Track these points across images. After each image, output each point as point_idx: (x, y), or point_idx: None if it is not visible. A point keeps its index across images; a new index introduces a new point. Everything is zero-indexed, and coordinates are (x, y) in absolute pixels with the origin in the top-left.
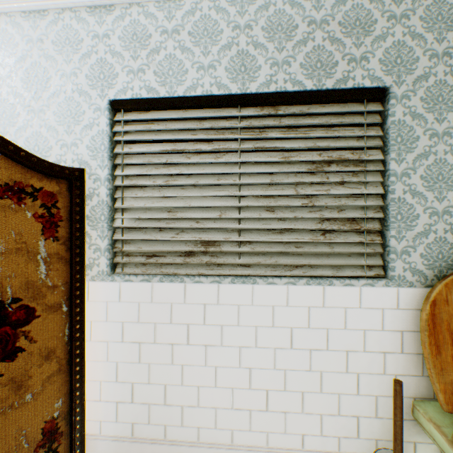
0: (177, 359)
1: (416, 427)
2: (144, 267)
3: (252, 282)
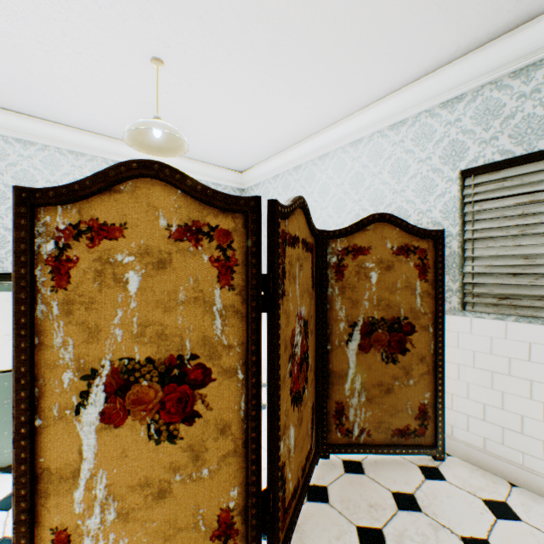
0: (535, 396)
1: None
2: (494, 307)
3: None
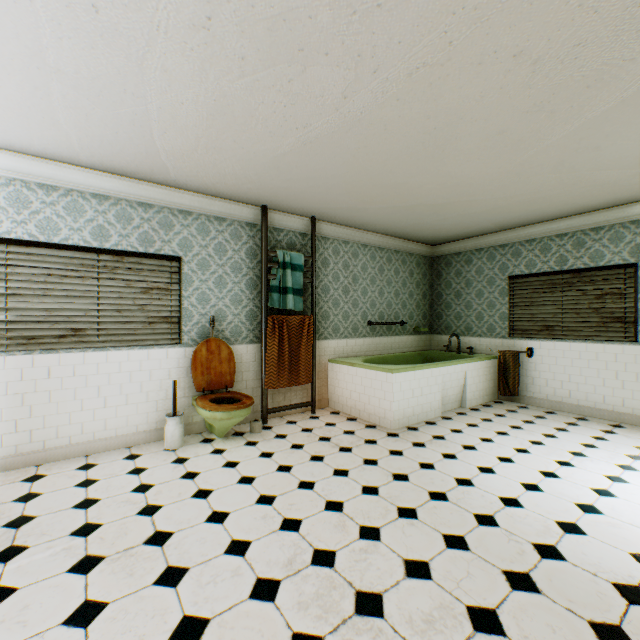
0: (55, 399)
1: (194, 409)
2: (26, 346)
3: (108, 350)
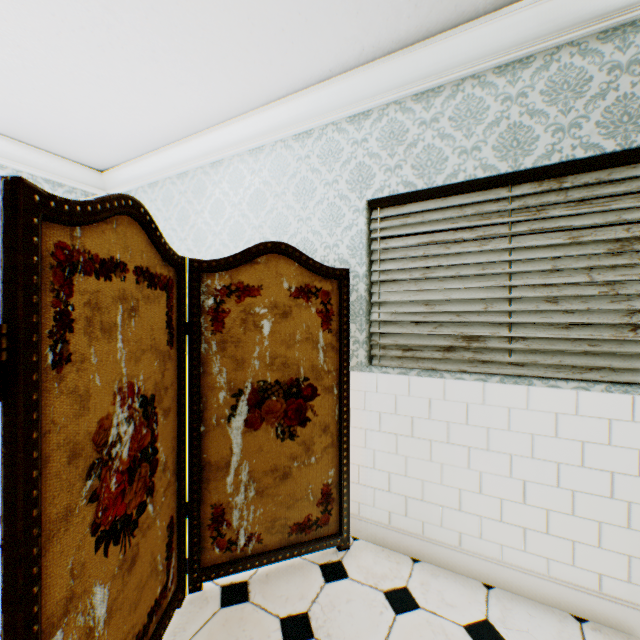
0: (435, 457)
1: None
2: (400, 360)
3: (526, 384)
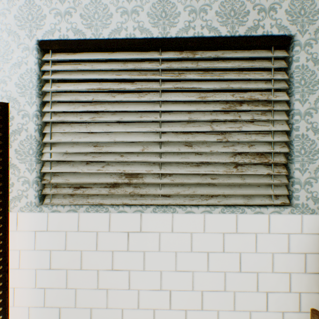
0: (102, 284)
1: None
2: (72, 197)
3: (172, 211)
